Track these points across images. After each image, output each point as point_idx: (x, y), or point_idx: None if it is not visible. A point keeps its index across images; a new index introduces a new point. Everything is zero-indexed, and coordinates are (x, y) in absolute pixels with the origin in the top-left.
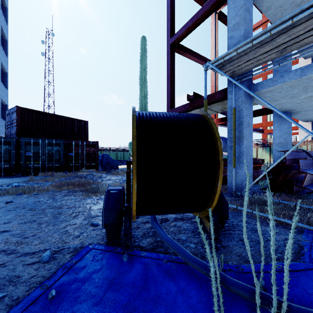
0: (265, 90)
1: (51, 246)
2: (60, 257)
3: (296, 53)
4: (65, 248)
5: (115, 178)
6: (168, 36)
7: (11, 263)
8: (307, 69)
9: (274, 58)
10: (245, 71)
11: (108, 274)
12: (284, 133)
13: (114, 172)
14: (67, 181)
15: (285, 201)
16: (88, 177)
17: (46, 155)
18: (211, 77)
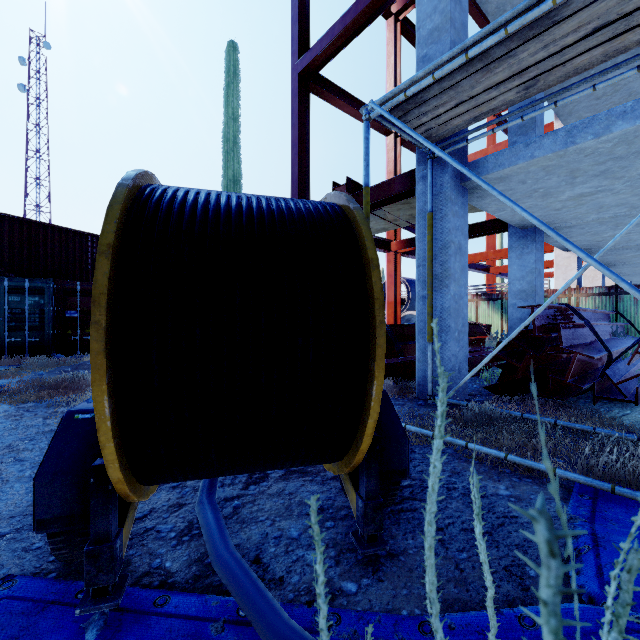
0: (494, 175)
1: None
2: None
3: (556, 92)
4: None
5: None
6: (295, 55)
7: None
8: (579, 131)
9: (511, 103)
10: (453, 130)
11: None
12: (529, 272)
13: None
14: (49, 377)
15: (534, 413)
16: None
17: (5, 317)
18: (387, 153)
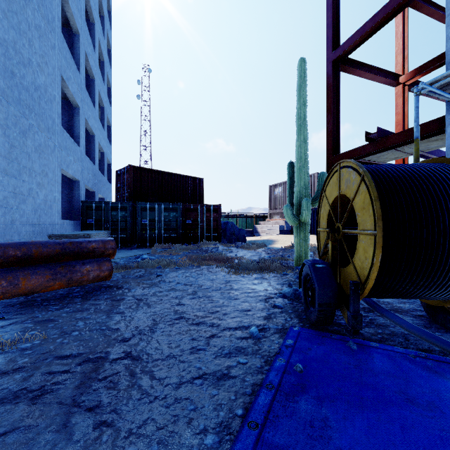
0: None
1: (248, 324)
2: (269, 335)
3: None
4: (265, 327)
5: (249, 253)
6: (330, 49)
7: (223, 335)
8: None
9: None
10: None
11: (345, 359)
12: None
13: (245, 245)
14: (196, 255)
15: None
16: (215, 251)
17: (162, 223)
18: (396, 100)
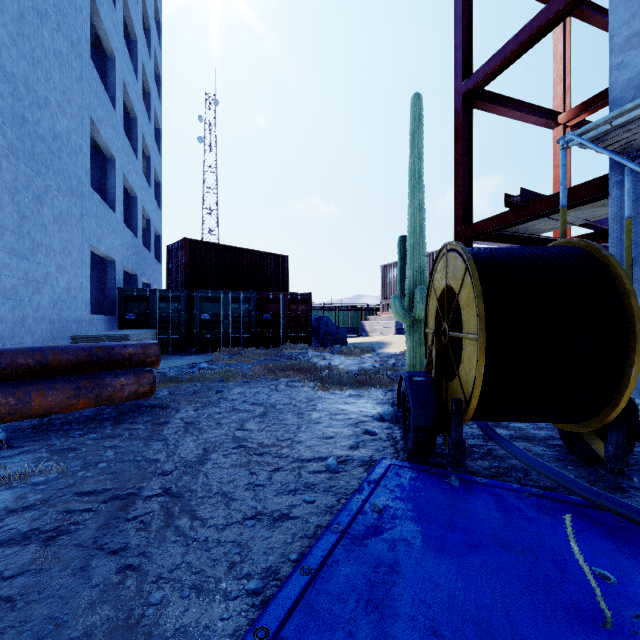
0: None
1: (326, 454)
2: (351, 469)
3: None
4: (348, 459)
5: (349, 361)
6: (459, 79)
7: (291, 468)
8: None
9: None
10: None
11: (440, 497)
12: None
13: (344, 350)
14: (274, 363)
15: None
16: (301, 358)
17: (229, 319)
18: (554, 147)
